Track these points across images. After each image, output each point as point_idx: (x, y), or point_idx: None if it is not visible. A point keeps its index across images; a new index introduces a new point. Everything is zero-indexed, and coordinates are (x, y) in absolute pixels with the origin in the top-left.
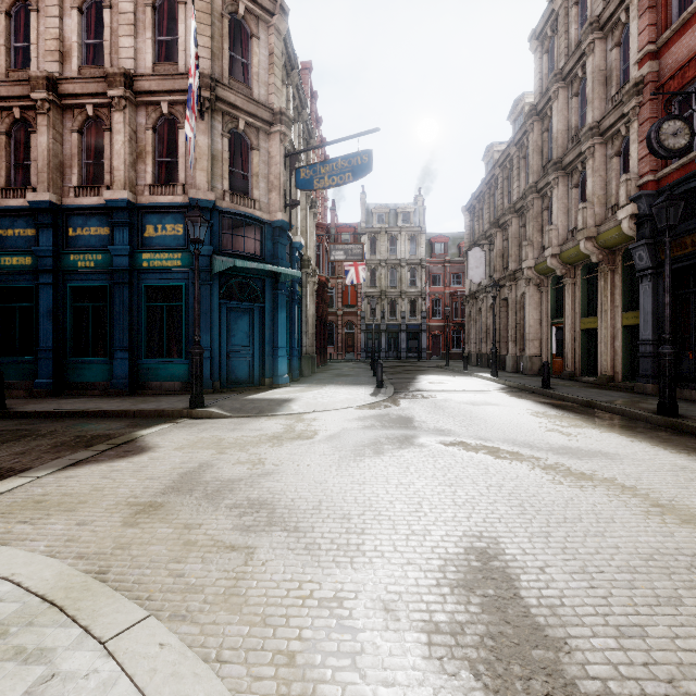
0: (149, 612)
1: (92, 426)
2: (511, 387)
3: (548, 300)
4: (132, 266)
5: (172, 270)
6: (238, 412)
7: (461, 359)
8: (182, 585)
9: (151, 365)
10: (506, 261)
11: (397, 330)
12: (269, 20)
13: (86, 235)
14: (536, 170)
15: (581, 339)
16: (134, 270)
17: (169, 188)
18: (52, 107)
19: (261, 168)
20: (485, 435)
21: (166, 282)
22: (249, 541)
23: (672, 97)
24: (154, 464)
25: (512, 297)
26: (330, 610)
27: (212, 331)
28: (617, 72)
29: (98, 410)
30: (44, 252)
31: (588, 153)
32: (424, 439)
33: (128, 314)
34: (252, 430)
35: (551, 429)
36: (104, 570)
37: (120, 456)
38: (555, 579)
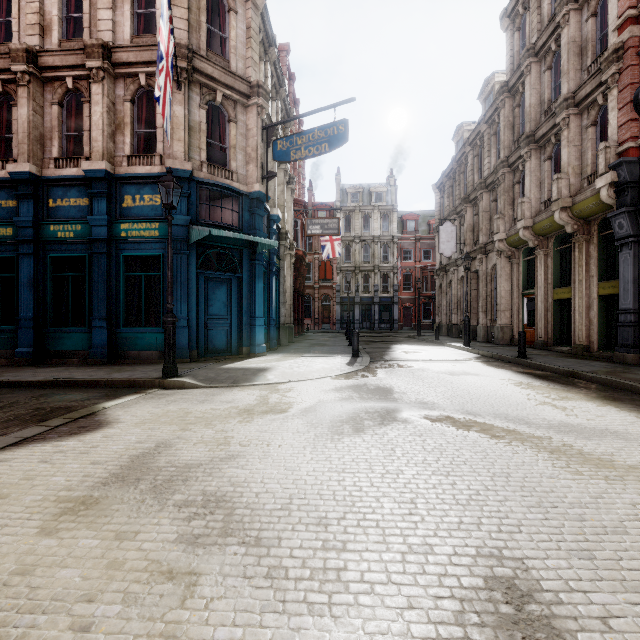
0: None
1: (57, 397)
2: (486, 357)
3: (519, 272)
4: (110, 237)
5: (150, 240)
6: (212, 382)
7: (431, 330)
8: None
9: (129, 335)
10: (476, 235)
11: (370, 302)
12: None
13: (66, 206)
14: (508, 145)
15: (554, 310)
16: (112, 240)
17: (147, 159)
18: (32, 79)
19: (239, 140)
20: (473, 409)
21: (144, 252)
22: (194, 561)
23: None
24: (106, 444)
25: (483, 269)
26: None
27: (189, 300)
28: (593, 42)
29: (68, 380)
30: (24, 223)
31: (563, 124)
32: (407, 414)
33: (107, 284)
34: (223, 401)
35: (542, 401)
36: None
37: (71, 433)
38: None
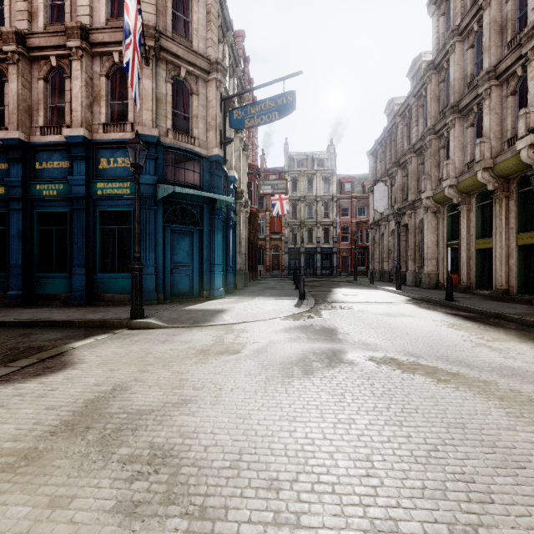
0: None
1: (34, 337)
2: (416, 299)
3: (444, 225)
4: (88, 194)
5: (122, 197)
6: (174, 322)
7: (365, 275)
8: None
9: (105, 280)
10: (405, 194)
11: (313, 252)
12: None
13: (50, 168)
14: (434, 115)
15: (475, 258)
16: (90, 197)
17: (120, 127)
18: (21, 58)
19: (200, 110)
20: (414, 350)
21: (118, 207)
22: None
23: None
24: (65, 387)
25: (412, 223)
26: None
27: (157, 250)
28: (512, 21)
29: (47, 320)
30: (14, 183)
31: (485, 95)
32: (353, 355)
33: (85, 236)
34: (182, 342)
35: (478, 343)
36: None
37: (36, 374)
38: None
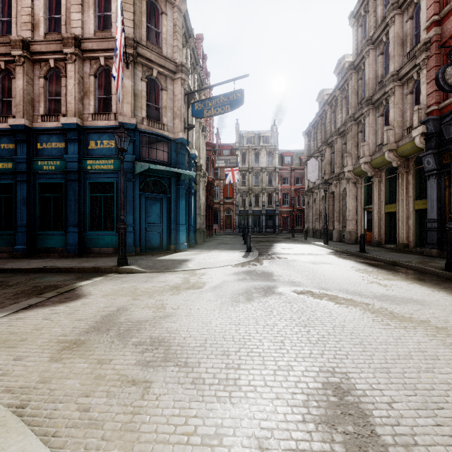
0: (51, 450)
1: (47, 279)
2: (338, 251)
3: (362, 193)
4: (80, 169)
5: (107, 171)
6: (151, 269)
7: (302, 233)
8: (85, 420)
9: (93, 236)
10: (332, 167)
11: (259, 213)
12: (173, 2)
13: (49, 148)
14: (354, 105)
15: (385, 219)
16: (81, 171)
17: (105, 116)
18: (26, 60)
19: (168, 102)
20: (325, 286)
21: (103, 179)
22: (147, 375)
23: (451, 51)
24: (84, 308)
25: (337, 191)
26: (211, 449)
27: (134, 213)
28: (410, 36)
29: (53, 267)
30: (20, 159)
31: (391, 92)
32: (282, 289)
33: (77, 202)
34: (159, 281)
35: (372, 281)
36: (24, 404)
37: (61, 301)
38: (403, 415)
